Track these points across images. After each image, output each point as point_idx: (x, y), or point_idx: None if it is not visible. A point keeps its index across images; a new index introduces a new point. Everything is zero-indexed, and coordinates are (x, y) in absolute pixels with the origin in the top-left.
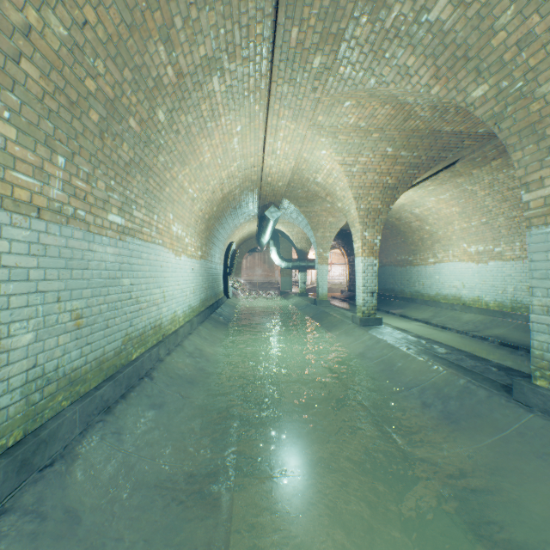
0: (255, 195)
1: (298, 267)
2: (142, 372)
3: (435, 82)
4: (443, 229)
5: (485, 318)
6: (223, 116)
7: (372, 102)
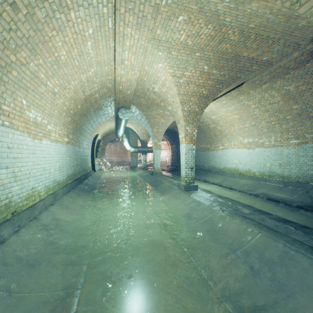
0: (112, 101)
1: (142, 151)
2: None
3: None
4: (228, 128)
5: (253, 182)
6: (72, 10)
7: (199, 20)
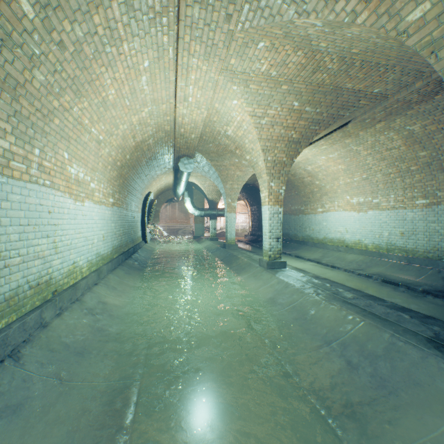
0: (170, 147)
1: (210, 215)
2: (3, 351)
3: (363, 7)
4: (330, 183)
5: (365, 258)
6: (126, 41)
7: (286, 46)
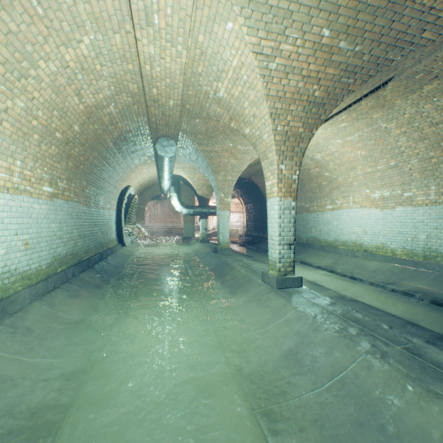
0: (144, 124)
1: (200, 214)
2: None
3: None
4: (344, 174)
5: (394, 267)
6: None
7: None
